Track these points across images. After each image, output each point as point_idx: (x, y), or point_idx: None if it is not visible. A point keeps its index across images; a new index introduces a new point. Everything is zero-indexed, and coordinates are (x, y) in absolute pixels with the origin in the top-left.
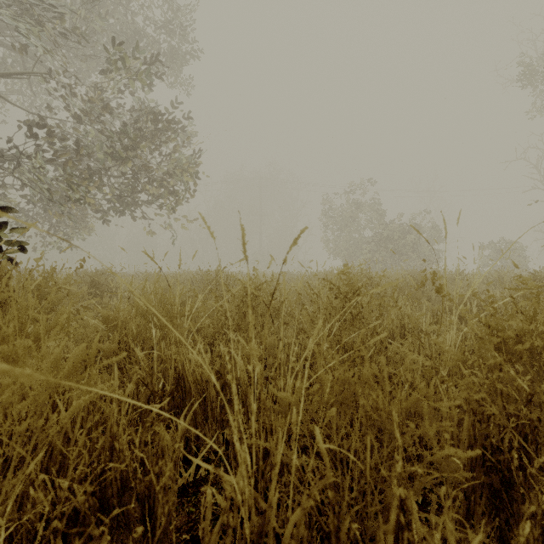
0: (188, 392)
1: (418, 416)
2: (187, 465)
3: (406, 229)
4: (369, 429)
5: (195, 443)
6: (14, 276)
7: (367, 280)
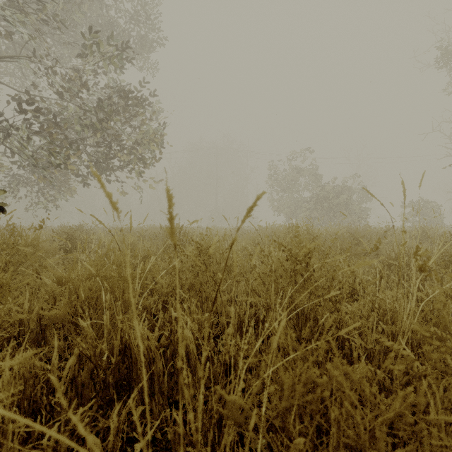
0: (134, 363)
1: None
2: (130, 447)
3: (340, 190)
4: (342, 448)
5: (141, 420)
6: (5, 231)
7: (320, 244)
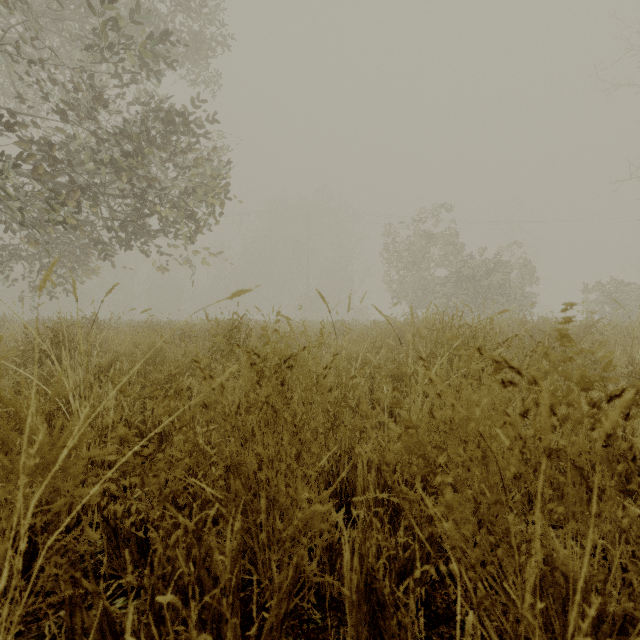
0: None
1: None
2: None
3: (492, 266)
4: None
5: None
6: None
7: None
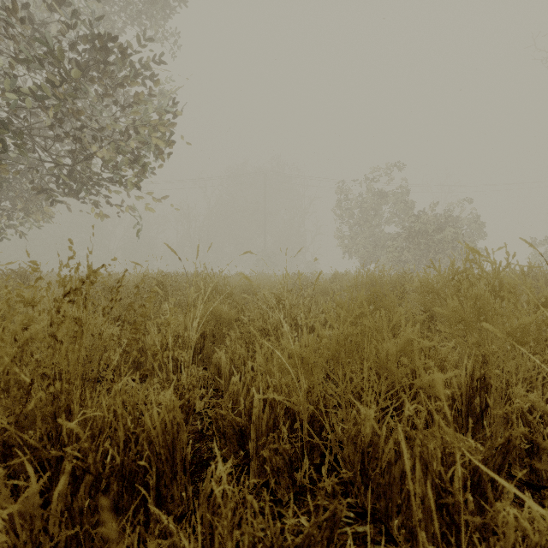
0: None
1: None
2: None
3: (443, 220)
4: None
5: None
6: None
7: None
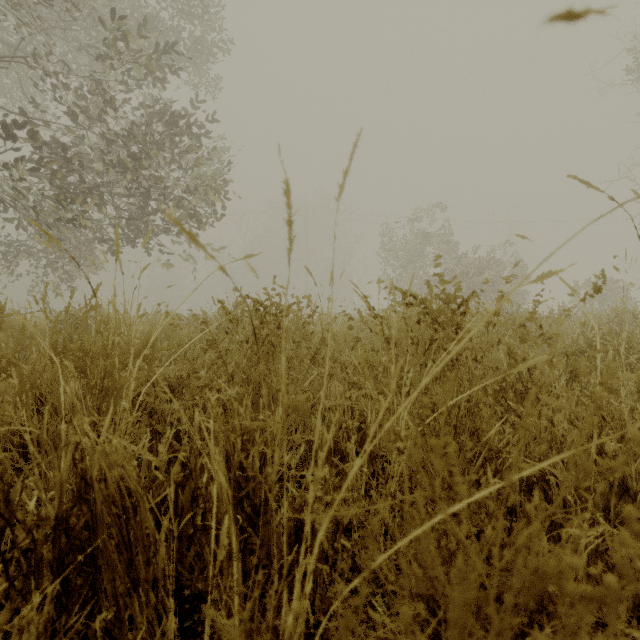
0: (99, 518)
1: (611, 571)
2: None
3: (484, 264)
4: None
5: None
6: None
7: (487, 281)
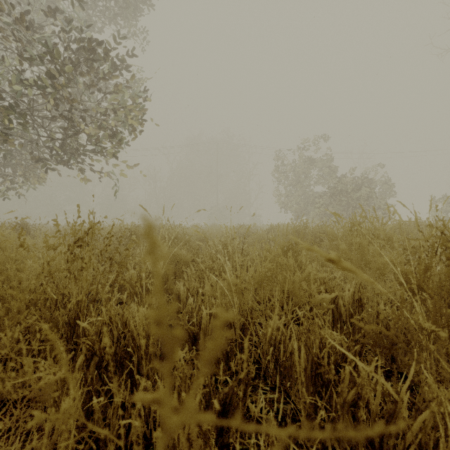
0: None
1: None
2: None
3: (360, 182)
4: None
5: None
6: None
7: None
